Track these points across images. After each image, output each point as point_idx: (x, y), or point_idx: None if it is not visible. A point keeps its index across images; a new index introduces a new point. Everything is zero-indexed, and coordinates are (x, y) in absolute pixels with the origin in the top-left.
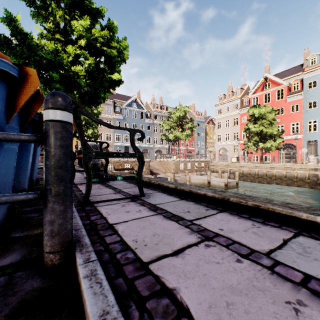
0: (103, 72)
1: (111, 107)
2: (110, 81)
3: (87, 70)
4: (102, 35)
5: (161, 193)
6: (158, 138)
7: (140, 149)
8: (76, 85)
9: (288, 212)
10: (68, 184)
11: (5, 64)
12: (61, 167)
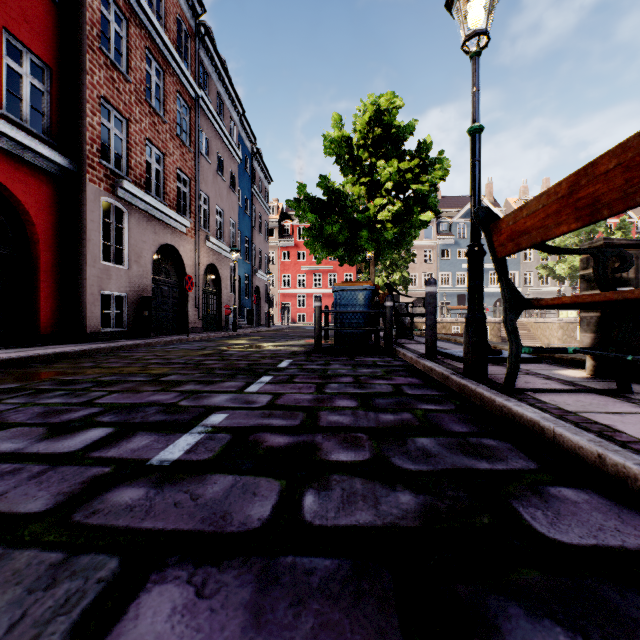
0: (412, 213)
1: (432, 225)
2: (421, 220)
3: (394, 214)
4: (411, 167)
5: (449, 343)
6: (534, 273)
7: (490, 298)
8: (382, 237)
9: (502, 346)
10: (391, 326)
11: (372, 287)
12: (390, 320)
